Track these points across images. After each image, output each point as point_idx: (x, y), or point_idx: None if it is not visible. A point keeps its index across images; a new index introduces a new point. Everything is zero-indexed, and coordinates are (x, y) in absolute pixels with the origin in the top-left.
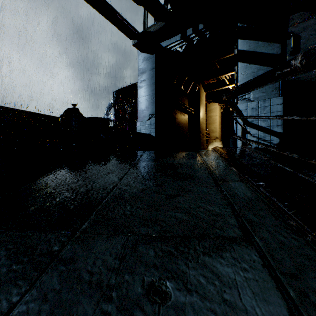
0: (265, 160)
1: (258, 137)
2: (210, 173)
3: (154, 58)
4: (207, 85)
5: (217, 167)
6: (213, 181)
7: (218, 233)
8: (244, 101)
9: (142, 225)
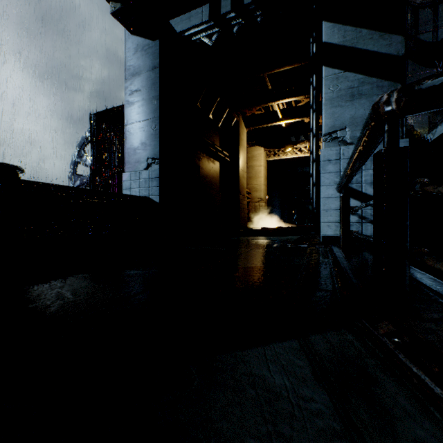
0: None
1: (362, 215)
2: None
3: (157, 47)
4: (249, 117)
5: None
6: None
7: None
8: (334, 144)
9: None
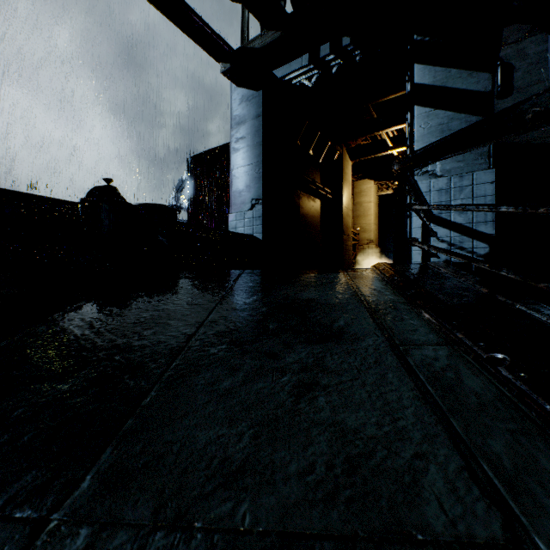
0: (485, 295)
1: (451, 242)
2: (377, 324)
3: (260, 97)
4: (354, 148)
5: (390, 308)
6: (388, 347)
7: (434, 523)
8: (425, 177)
9: (231, 490)
